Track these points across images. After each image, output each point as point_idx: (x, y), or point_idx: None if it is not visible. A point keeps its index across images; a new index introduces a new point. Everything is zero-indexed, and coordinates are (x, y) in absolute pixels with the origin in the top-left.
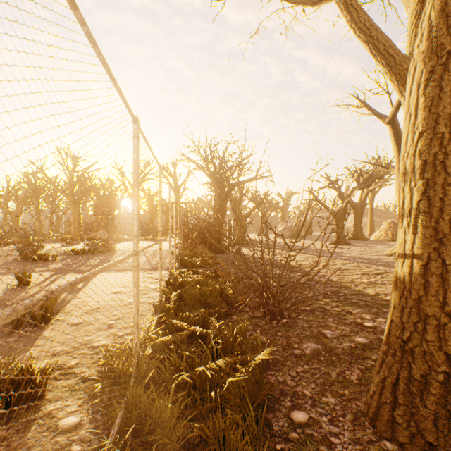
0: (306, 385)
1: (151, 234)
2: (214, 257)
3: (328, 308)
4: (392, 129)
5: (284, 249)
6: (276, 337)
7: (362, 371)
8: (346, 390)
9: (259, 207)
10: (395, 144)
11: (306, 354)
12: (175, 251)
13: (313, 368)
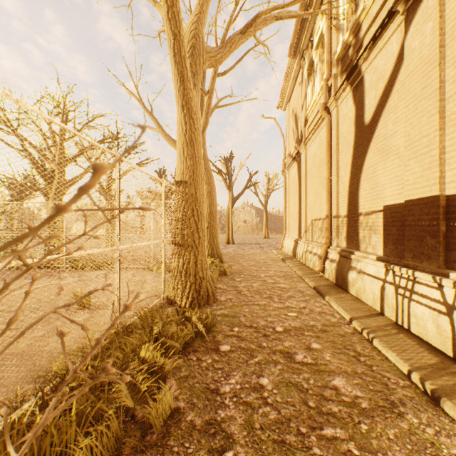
0: None
1: None
2: None
3: None
4: None
5: None
6: None
7: None
8: None
9: None
10: None
11: None
12: None
13: None
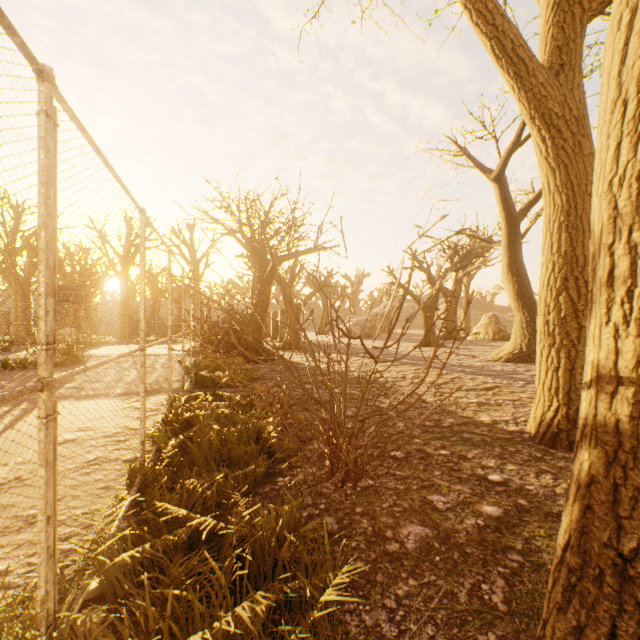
0: (417, 632)
1: (153, 333)
2: (251, 370)
3: (430, 451)
4: (498, 188)
5: (355, 355)
6: (354, 517)
7: (508, 579)
8: (491, 632)
9: (319, 294)
10: (503, 210)
11: (409, 552)
12: (183, 362)
13: (426, 583)
